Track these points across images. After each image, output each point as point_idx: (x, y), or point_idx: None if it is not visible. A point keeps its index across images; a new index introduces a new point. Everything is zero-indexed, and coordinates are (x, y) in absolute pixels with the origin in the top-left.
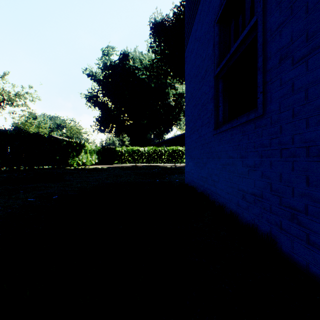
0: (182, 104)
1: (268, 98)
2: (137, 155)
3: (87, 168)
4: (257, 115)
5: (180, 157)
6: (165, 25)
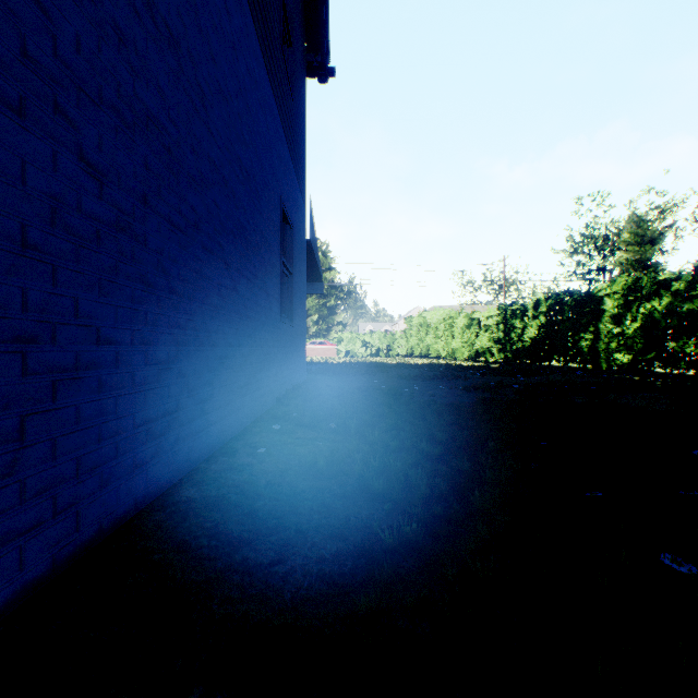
0: None
1: None
2: None
3: None
4: None
5: None
6: None
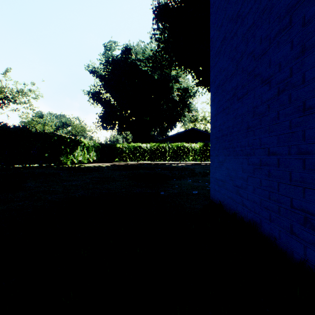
0: (186, 99)
1: None
2: (139, 152)
3: (80, 166)
4: None
5: (186, 155)
6: (169, 7)
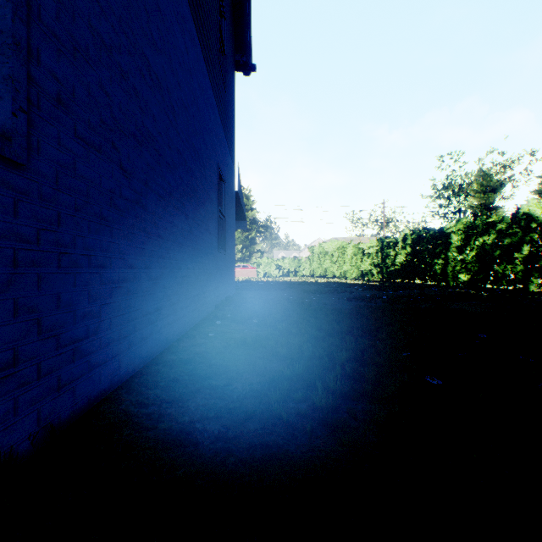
0: None
1: (36, 140)
2: None
3: None
4: (11, 154)
5: None
6: None
